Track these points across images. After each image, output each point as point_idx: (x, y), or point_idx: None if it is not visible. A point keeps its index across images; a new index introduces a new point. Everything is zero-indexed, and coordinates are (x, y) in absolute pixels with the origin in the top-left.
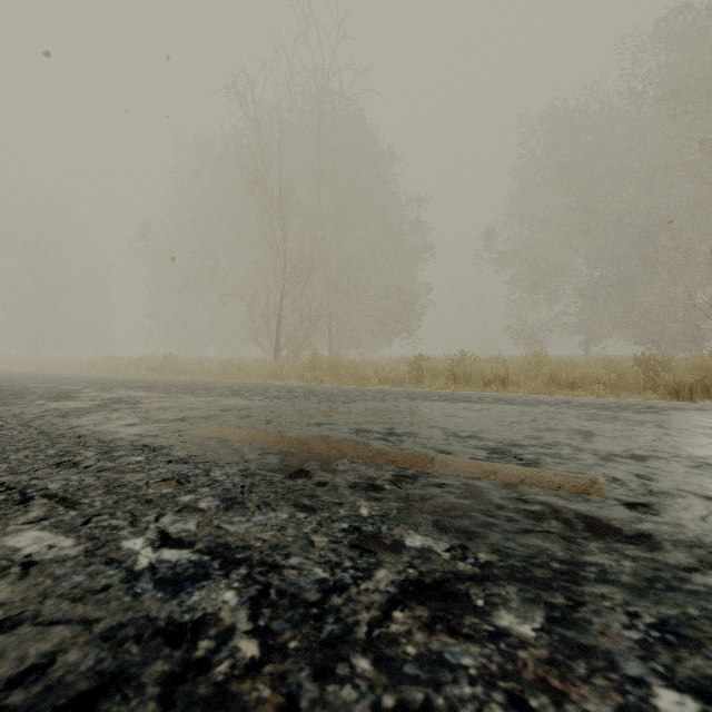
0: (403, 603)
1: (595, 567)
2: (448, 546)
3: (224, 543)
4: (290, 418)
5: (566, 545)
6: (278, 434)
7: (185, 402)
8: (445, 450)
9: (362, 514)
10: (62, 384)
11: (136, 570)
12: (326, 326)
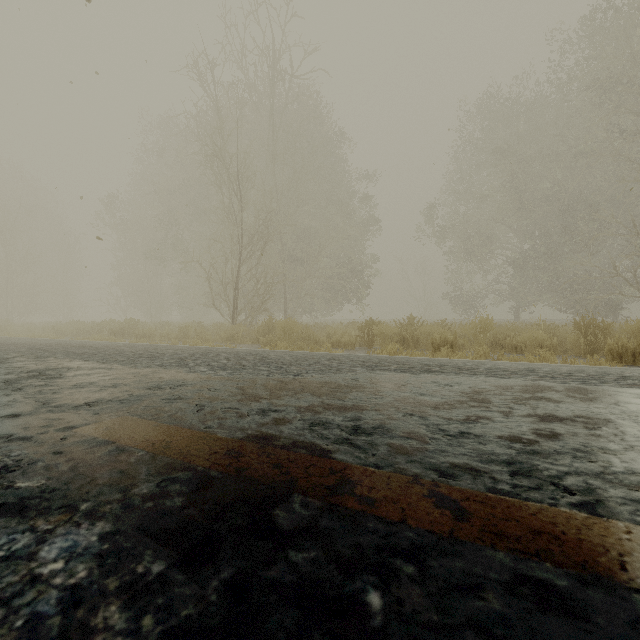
0: None
1: None
2: None
3: None
4: (228, 401)
5: None
6: (203, 433)
7: (114, 375)
8: (442, 467)
9: None
10: (0, 351)
11: None
12: (281, 292)
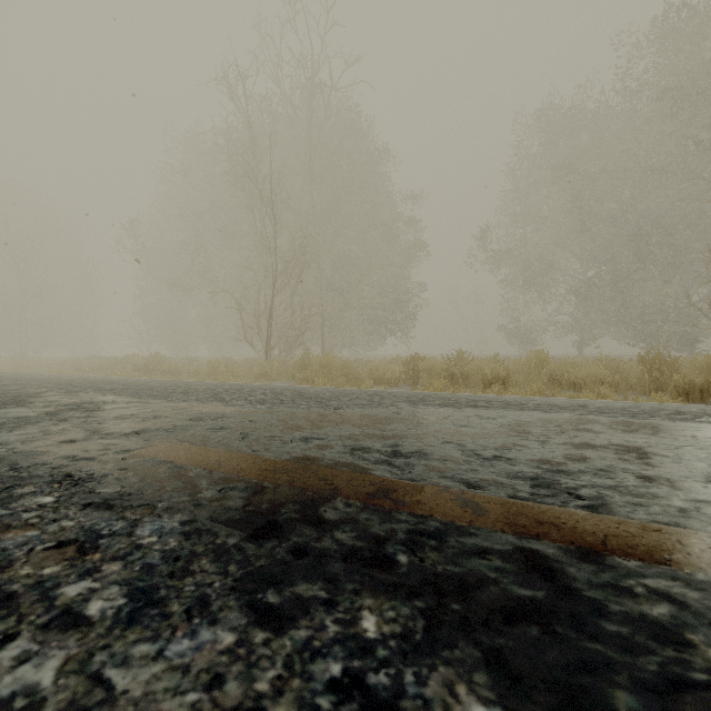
0: None
1: None
2: None
3: None
4: (271, 431)
5: None
6: (252, 455)
7: (153, 408)
8: (471, 480)
9: (365, 633)
10: (27, 386)
11: None
12: (319, 325)
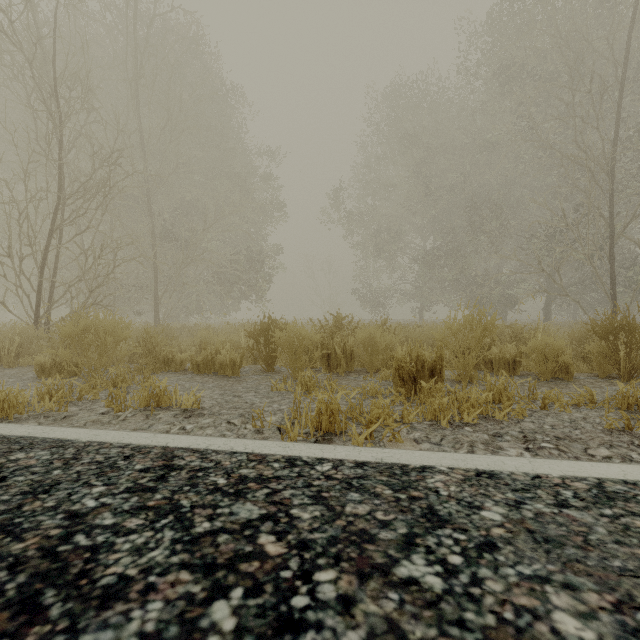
0: None
1: None
2: None
3: None
4: None
5: None
6: None
7: None
8: None
9: None
10: None
11: None
12: (153, 283)
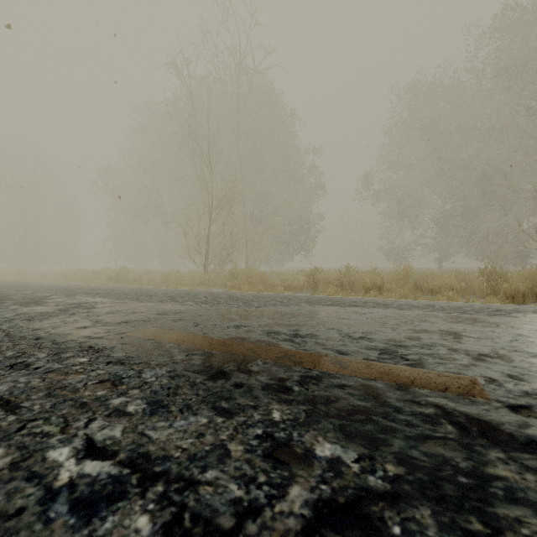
0: (318, 531)
1: (501, 482)
2: (357, 456)
3: (145, 453)
4: (214, 321)
5: (467, 454)
6: (203, 336)
7: (130, 306)
8: (342, 350)
9: (274, 418)
10: (37, 291)
11: (55, 487)
12: (243, 246)
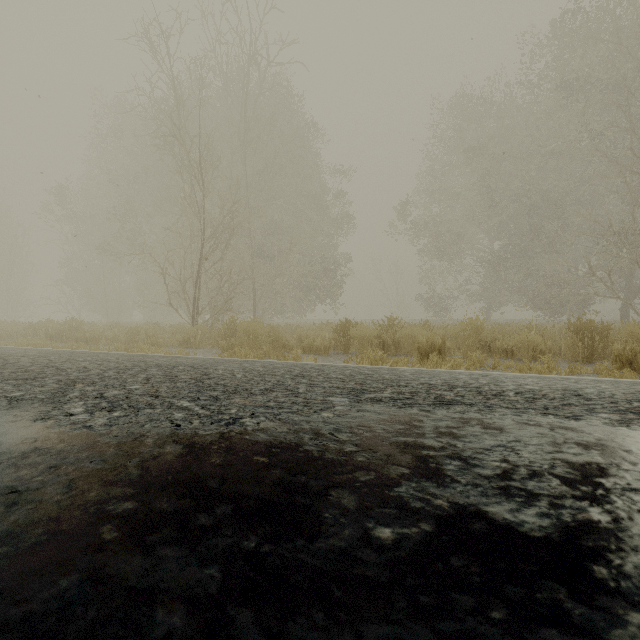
0: None
1: None
2: None
3: None
4: None
5: None
6: None
7: None
8: None
9: None
10: None
11: None
12: (250, 291)
